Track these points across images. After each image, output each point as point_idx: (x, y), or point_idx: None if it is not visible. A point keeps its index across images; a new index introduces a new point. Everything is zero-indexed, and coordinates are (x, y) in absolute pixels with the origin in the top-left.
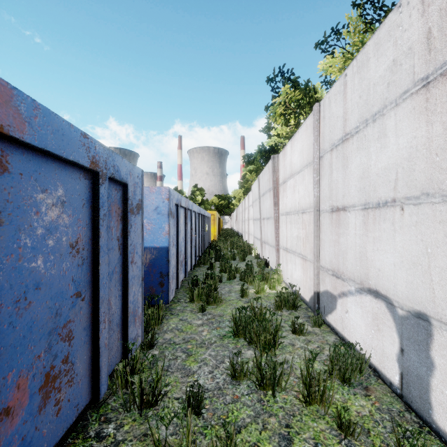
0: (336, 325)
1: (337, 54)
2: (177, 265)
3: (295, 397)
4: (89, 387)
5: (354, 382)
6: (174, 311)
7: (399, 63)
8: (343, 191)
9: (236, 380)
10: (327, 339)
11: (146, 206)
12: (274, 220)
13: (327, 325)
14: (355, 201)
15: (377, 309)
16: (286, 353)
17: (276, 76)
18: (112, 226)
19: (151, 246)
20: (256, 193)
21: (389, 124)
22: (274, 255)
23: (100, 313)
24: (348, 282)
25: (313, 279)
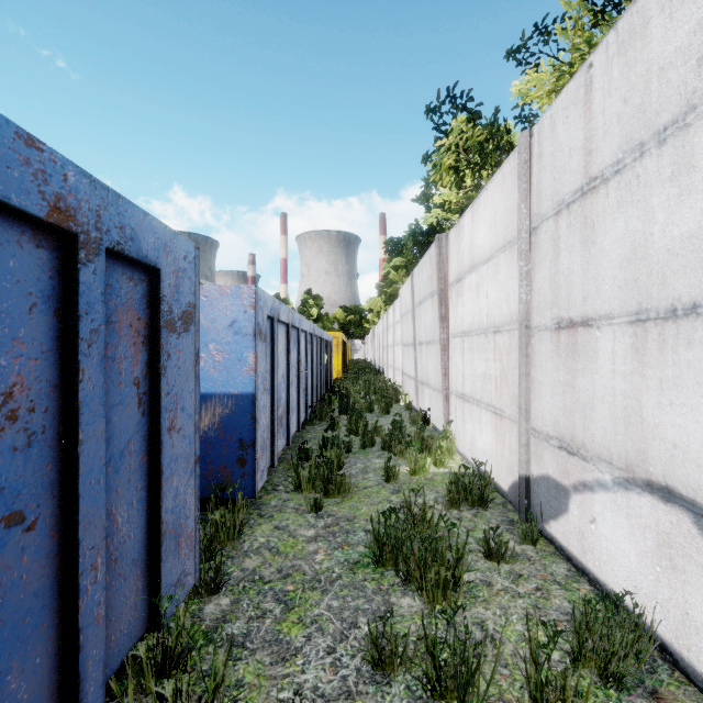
0: (567, 543)
1: (544, 68)
2: (272, 424)
3: None
4: None
5: (626, 677)
6: (266, 510)
7: None
8: (585, 288)
9: (382, 671)
10: (552, 572)
11: (214, 319)
12: (441, 345)
13: (548, 539)
14: (612, 307)
15: (670, 526)
16: (478, 603)
17: (441, 104)
18: (121, 356)
19: (222, 393)
20: (408, 300)
21: (702, 143)
22: (440, 406)
23: (82, 551)
24: (597, 464)
25: (516, 451)
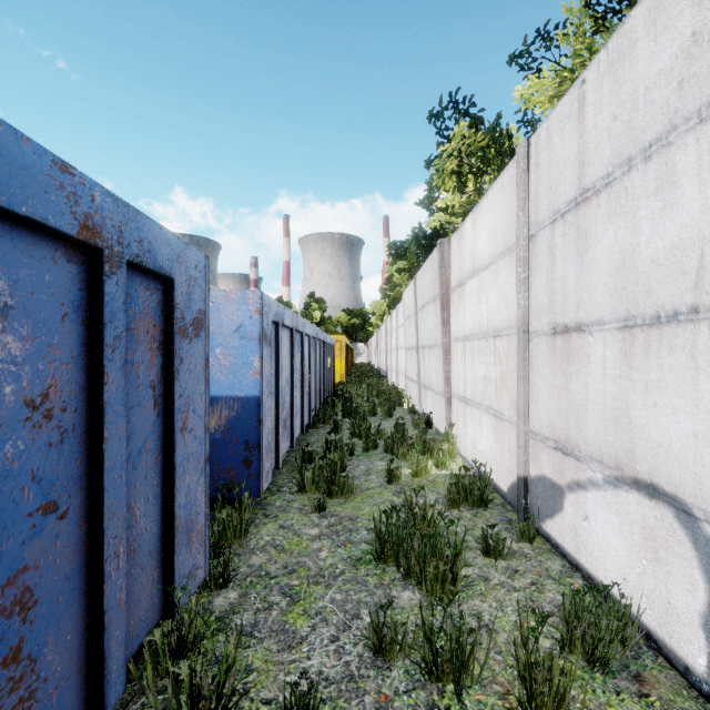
0: (562, 541)
1: (546, 73)
2: (277, 427)
3: (501, 698)
4: (79, 698)
5: (612, 663)
6: (271, 510)
7: (709, 38)
8: (579, 295)
9: (383, 657)
10: (547, 567)
11: (220, 324)
12: (443, 349)
13: (545, 537)
14: (603, 313)
15: (654, 521)
16: (475, 596)
17: (444, 109)
18: (139, 361)
19: (229, 396)
20: (411, 304)
21: (683, 161)
22: (443, 409)
23: (107, 539)
24: (589, 464)
25: (515, 453)
